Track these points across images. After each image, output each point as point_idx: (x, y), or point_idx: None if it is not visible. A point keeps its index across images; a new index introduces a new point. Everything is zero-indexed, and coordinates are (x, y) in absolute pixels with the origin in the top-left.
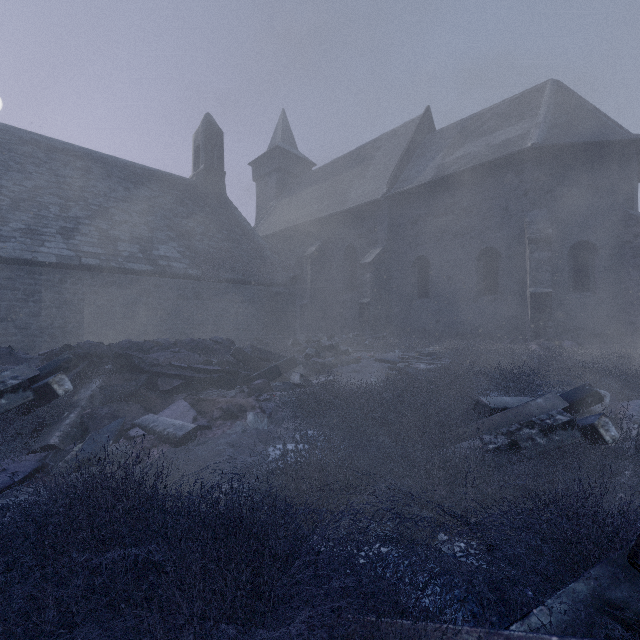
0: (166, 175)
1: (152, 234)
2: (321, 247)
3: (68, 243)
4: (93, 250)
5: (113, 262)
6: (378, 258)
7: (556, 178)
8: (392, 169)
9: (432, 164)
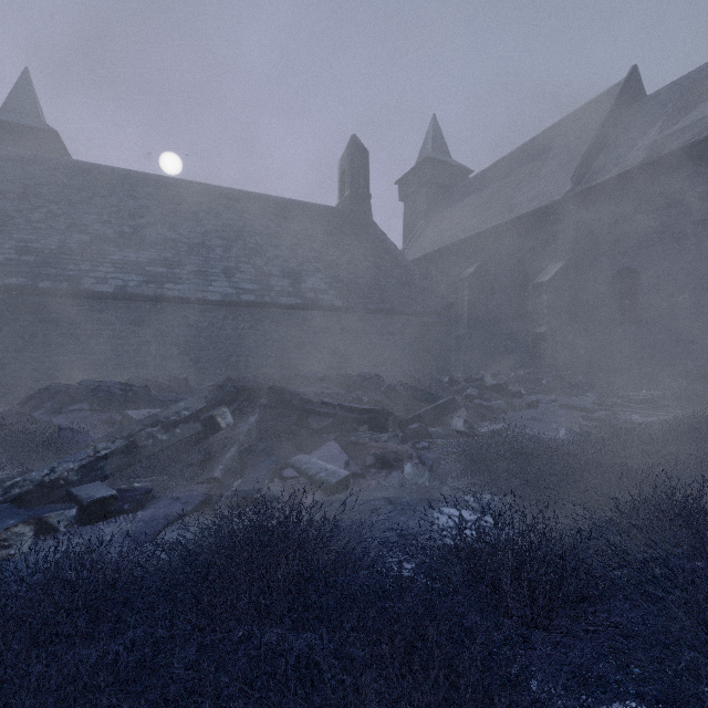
0: (313, 206)
1: (301, 267)
2: (481, 267)
3: (230, 281)
4: (250, 287)
5: (267, 297)
6: (559, 275)
7: None
8: (579, 159)
9: (642, 142)
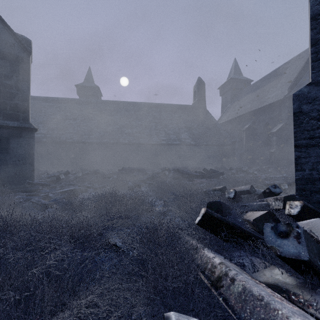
0: (183, 106)
1: (179, 130)
2: (251, 125)
3: (158, 137)
4: (164, 138)
5: (169, 142)
6: (281, 129)
7: None
8: (292, 80)
9: None
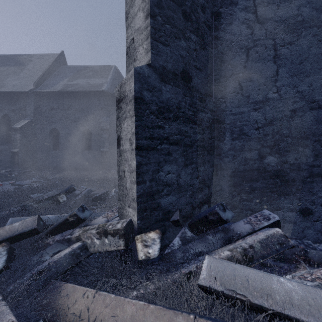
0: None
1: None
2: None
3: None
4: None
5: None
6: (26, 126)
7: (113, 106)
8: (38, 77)
9: (62, 82)
